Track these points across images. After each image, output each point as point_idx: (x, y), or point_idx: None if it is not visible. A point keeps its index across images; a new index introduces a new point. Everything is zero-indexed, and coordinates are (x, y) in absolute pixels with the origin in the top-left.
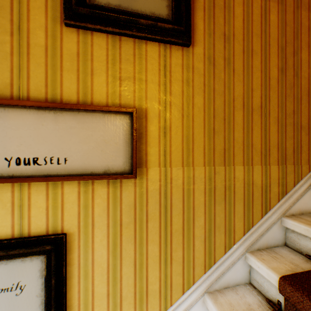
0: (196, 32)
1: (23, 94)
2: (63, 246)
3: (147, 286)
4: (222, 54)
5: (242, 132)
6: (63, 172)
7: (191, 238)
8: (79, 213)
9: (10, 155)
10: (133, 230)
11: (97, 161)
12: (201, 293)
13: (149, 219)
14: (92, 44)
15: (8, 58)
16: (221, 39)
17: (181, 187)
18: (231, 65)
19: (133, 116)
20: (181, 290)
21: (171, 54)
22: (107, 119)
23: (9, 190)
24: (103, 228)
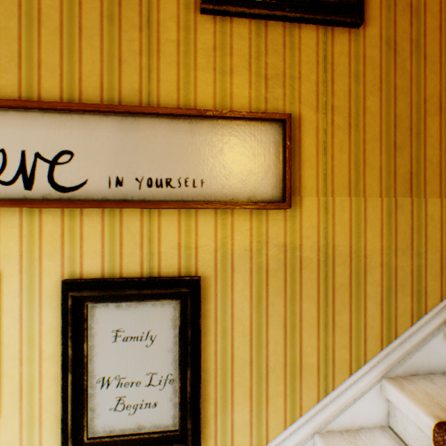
0: (369, 6)
1: (152, 101)
2: (199, 291)
3: (301, 358)
4: (407, 35)
5: (438, 148)
6: (199, 197)
7: (361, 298)
8: (216, 252)
9: (141, 175)
10: (282, 280)
11: (240, 184)
12: (377, 378)
13: (304, 267)
14: (231, 34)
15: (136, 59)
16: (405, 13)
17: (347, 225)
18: (421, 50)
19: (286, 125)
20: (347, 369)
21: (333, 39)
22: (251, 130)
23: (138, 219)
24: (245, 274)
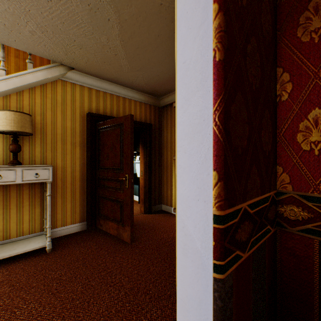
0: None
1: None
2: None
3: None
4: None
5: None
6: None
7: None
8: None
9: None
10: None
11: None
12: None
13: None
14: None
15: None
16: None
17: None
18: None
19: None
20: None
21: None
22: None
23: None
24: None
